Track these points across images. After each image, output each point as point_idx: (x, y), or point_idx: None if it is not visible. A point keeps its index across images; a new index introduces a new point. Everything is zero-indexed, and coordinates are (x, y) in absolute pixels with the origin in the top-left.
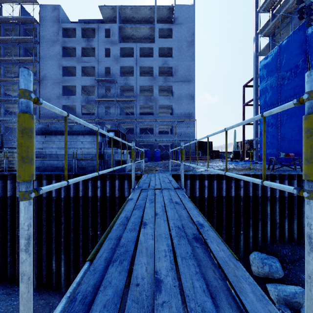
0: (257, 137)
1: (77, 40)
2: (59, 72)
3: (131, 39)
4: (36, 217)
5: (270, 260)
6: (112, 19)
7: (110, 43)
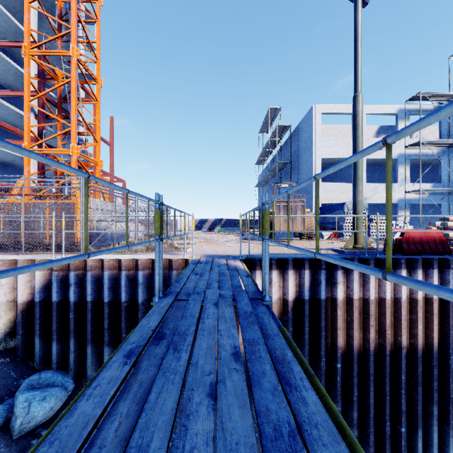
0: None
1: None
2: None
3: None
4: None
5: None
6: None
7: None
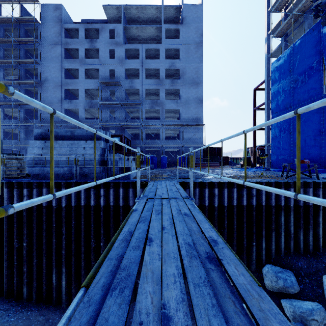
0: (268, 143)
1: (79, 41)
2: (61, 75)
3: (137, 40)
4: (35, 227)
5: (285, 274)
6: (116, 19)
7: (115, 44)
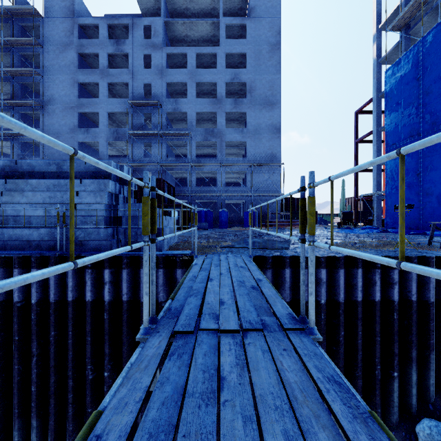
0: (378, 191)
1: (100, 43)
2: (74, 92)
3: (184, 42)
4: None
5: None
6: (154, 12)
7: (152, 47)
